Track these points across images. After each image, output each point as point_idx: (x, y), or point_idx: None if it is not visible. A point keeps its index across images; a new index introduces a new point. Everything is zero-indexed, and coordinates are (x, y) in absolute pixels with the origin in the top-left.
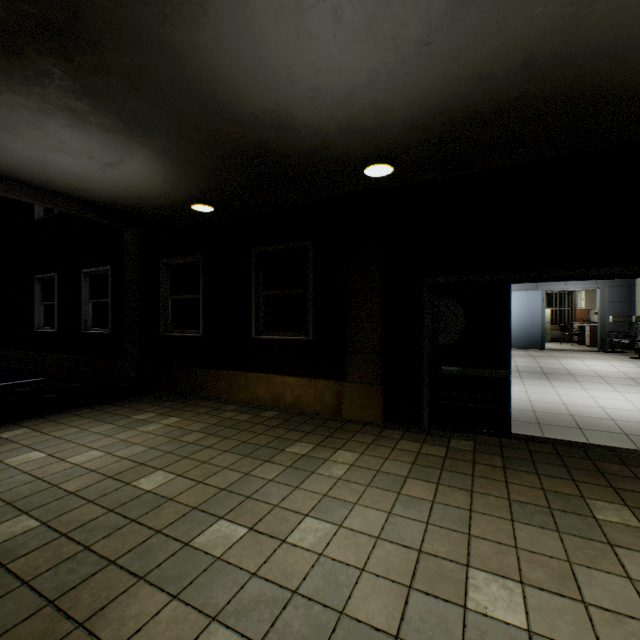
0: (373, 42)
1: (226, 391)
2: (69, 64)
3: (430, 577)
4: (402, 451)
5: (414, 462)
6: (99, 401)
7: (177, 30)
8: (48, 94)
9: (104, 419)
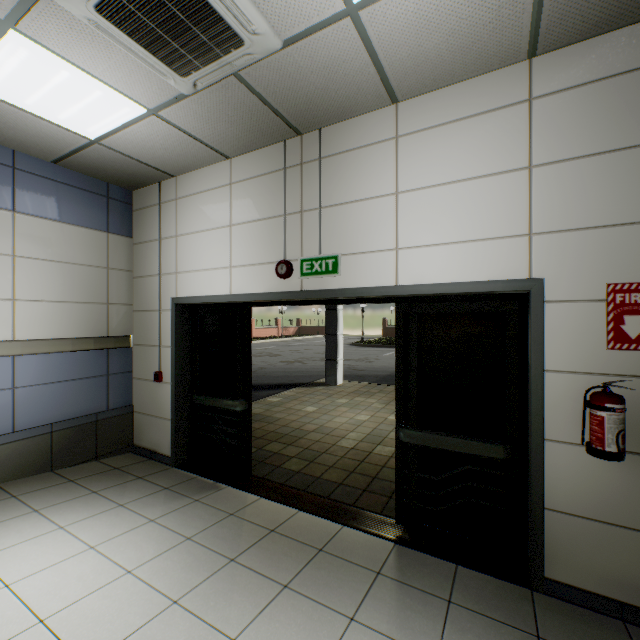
0: None
1: None
2: None
3: None
4: None
5: None
6: None
7: None
8: None
9: None
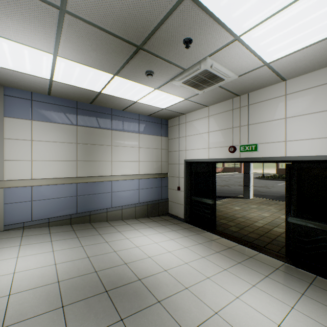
0: None
1: None
2: None
3: None
4: None
5: None
6: None
7: None
8: None
9: None
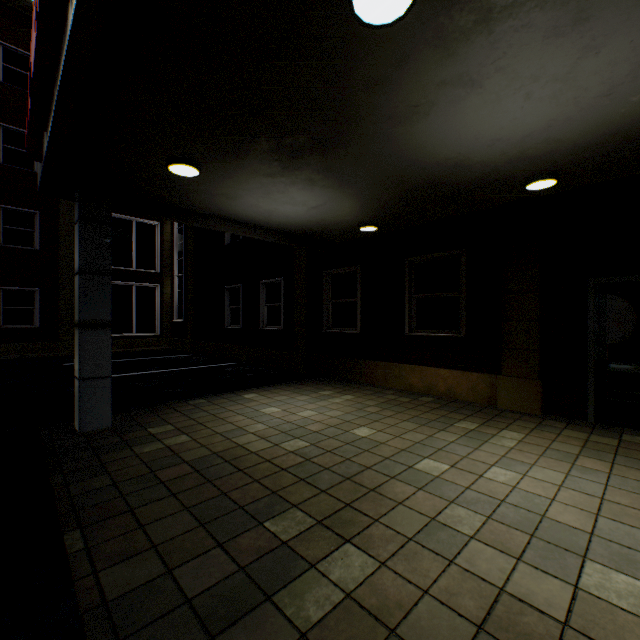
0: (555, 104)
1: (381, 379)
2: (324, 157)
3: (614, 513)
4: (568, 437)
5: (583, 446)
6: (286, 380)
7: (403, 128)
8: (301, 174)
9: (299, 392)
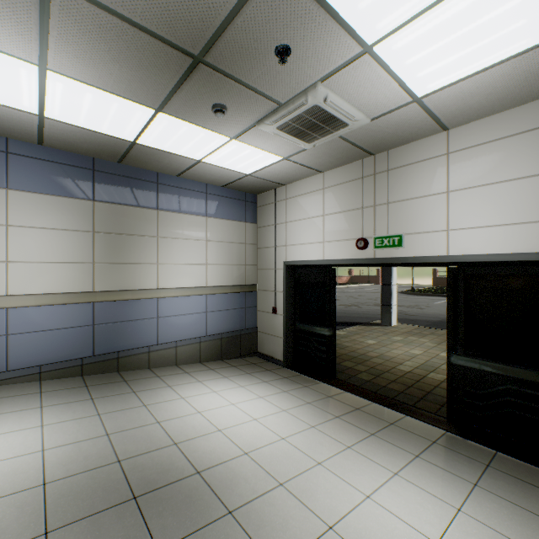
0: None
1: None
2: None
3: None
4: None
5: None
6: None
7: None
8: None
9: None
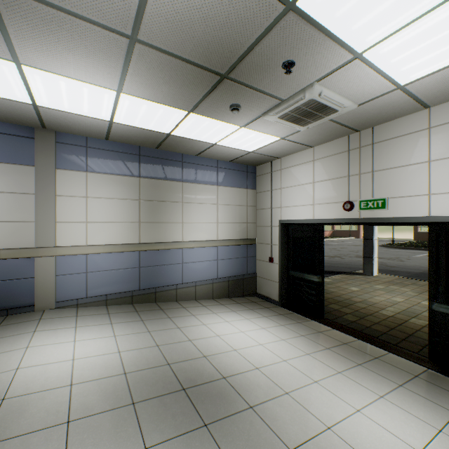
0: None
1: None
2: None
3: None
4: None
5: None
6: None
7: None
8: None
9: None
